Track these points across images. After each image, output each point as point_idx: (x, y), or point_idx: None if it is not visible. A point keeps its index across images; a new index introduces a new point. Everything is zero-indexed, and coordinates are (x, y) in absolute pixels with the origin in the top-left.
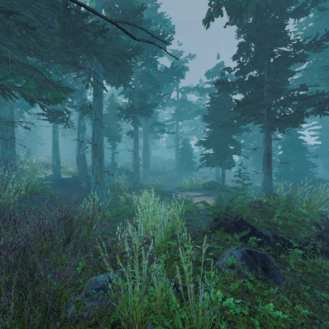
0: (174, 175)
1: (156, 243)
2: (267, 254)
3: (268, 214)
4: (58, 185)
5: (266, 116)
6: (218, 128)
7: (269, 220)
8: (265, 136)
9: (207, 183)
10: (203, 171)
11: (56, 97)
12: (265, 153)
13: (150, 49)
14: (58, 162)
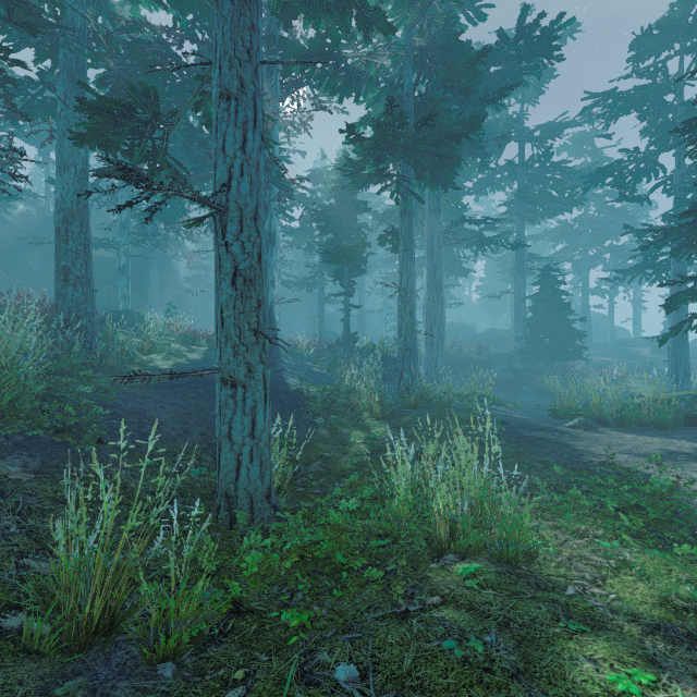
0: (513, 370)
1: None
2: None
3: None
4: (169, 387)
5: None
6: None
7: None
8: None
9: (690, 400)
10: (599, 361)
11: None
12: None
13: None
14: None
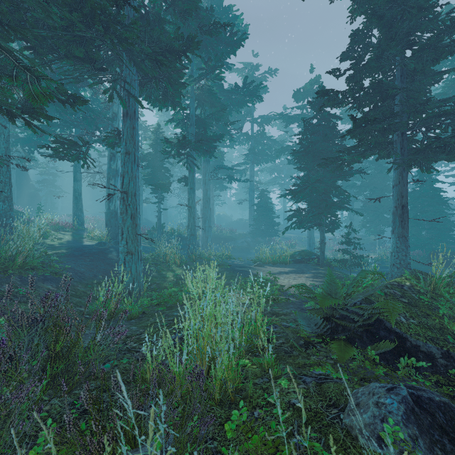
0: (247, 242)
1: (217, 373)
2: (453, 404)
3: (421, 308)
4: (74, 256)
5: (399, 145)
6: (315, 170)
7: (427, 321)
8: (397, 178)
9: (297, 254)
10: (288, 236)
11: (36, 95)
12: (397, 205)
13: (213, 55)
14: (82, 222)
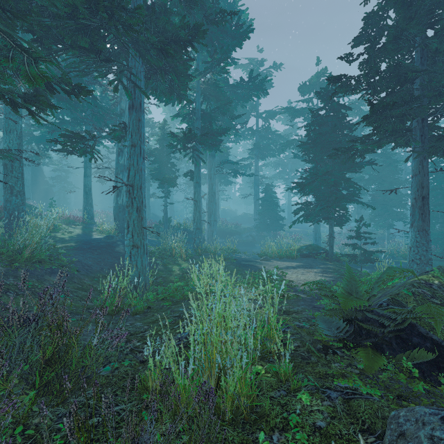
0: (252, 236)
1: (229, 388)
2: None
3: None
4: (82, 249)
5: (419, 132)
6: (324, 163)
7: None
8: (416, 168)
9: (304, 248)
10: (293, 230)
11: (33, 76)
12: (417, 196)
13: (219, 49)
14: (92, 216)
